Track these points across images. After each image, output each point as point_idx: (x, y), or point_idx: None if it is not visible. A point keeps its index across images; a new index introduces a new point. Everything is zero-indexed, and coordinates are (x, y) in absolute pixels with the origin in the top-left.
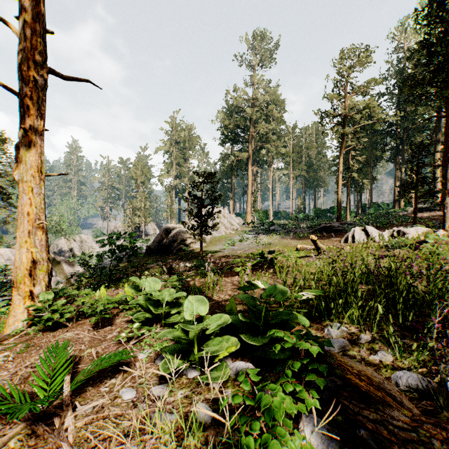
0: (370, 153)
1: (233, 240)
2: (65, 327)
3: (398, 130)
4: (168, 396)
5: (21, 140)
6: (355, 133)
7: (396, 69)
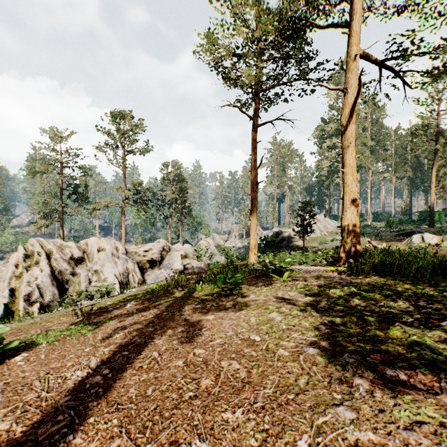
0: None
1: (325, 240)
2: None
3: None
4: None
5: (252, 209)
6: None
7: None
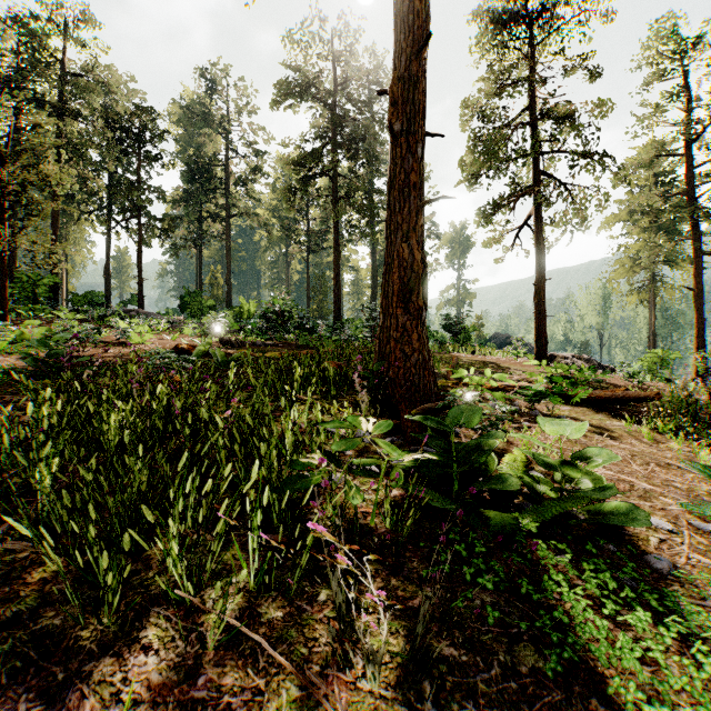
0: None
1: None
2: None
3: None
4: None
5: None
6: None
7: None
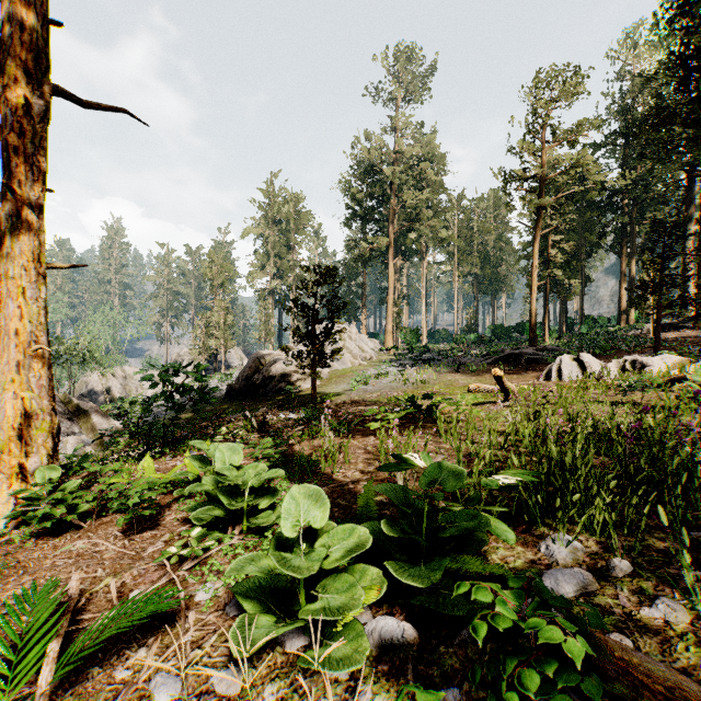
0: (580, 238)
1: (366, 376)
2: (77, 530)
3: (626, 202)
4: (244, 698)
5: (4, 207)
6: (558, 206)
7: (623, 106)
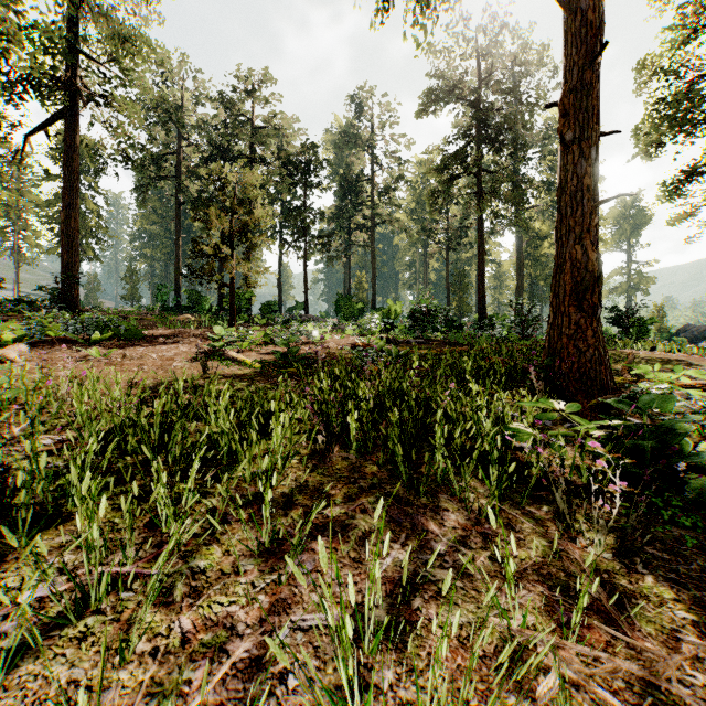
0: None
1: None
2: None
3: None
4: None
5: None
6: None
7: None
